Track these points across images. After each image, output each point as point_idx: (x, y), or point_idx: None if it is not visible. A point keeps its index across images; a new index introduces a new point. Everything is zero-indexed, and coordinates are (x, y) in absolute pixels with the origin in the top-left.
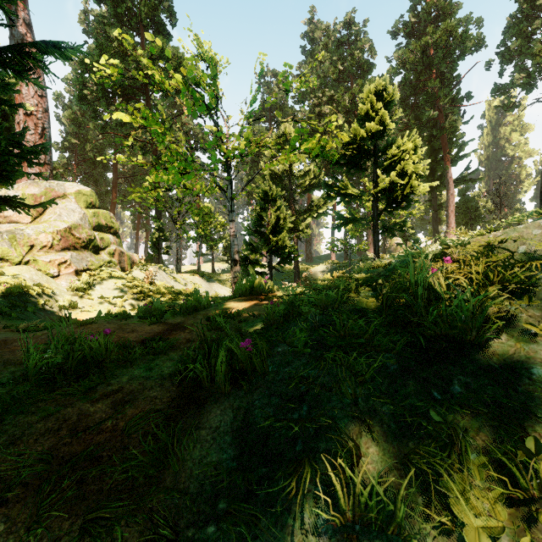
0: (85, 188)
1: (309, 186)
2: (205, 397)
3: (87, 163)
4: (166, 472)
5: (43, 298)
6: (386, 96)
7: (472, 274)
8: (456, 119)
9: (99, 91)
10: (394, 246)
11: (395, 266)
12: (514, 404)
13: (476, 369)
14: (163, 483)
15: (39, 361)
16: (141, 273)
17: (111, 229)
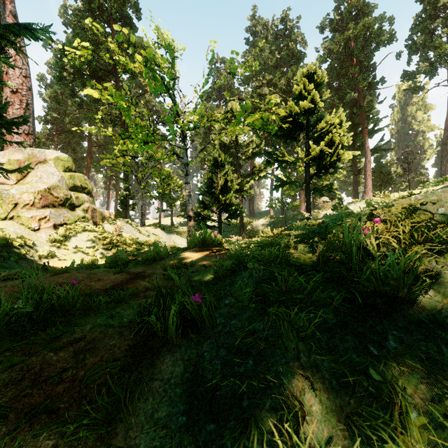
0: (63, 155)
1: (252, 154)
2: (159, 347)
3: (66, 134)
4: (119, 426)
5: (25, 249)
6: (316, 79)
7: (400, 234)
8: (373, 100)
9: (76, 73)
10: (321, 204)
11: (328, 224)
12: (447, 360)
13: (408, 324)
14: (116, 437)
15: (10, 311)
16: (110, 226)
17: (85, 190)
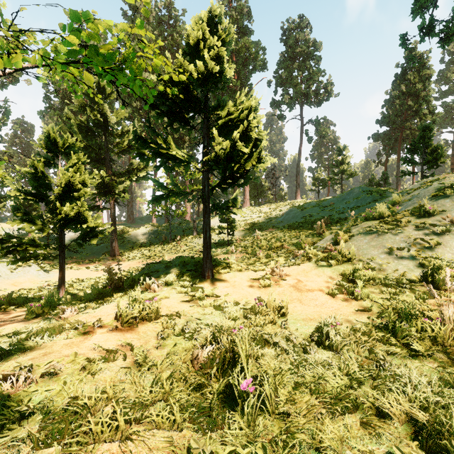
0: None
1: (128, 147)
2: None
3: None
4: None
5: None
6: (221, 34)
7: None
8: None
9: None
10: None
11: None
12: None
13: None
14: None
15: None
16: None
17: None
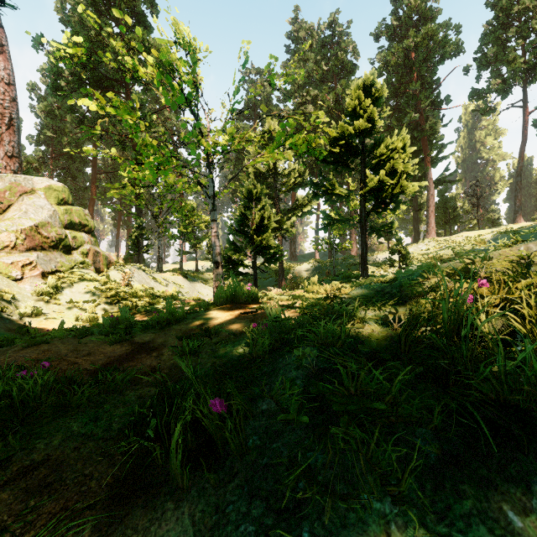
0: (57, 183)
1: (294, 185)
2: (158, 483)
3: (64, 158)
4: None
5: (1, 305)
6: (374, 92)
7: (524, 305)
8: (436, 122)
9: (75, 82)
10: (376, 245)
11: (403, 281)
12: None
13: None
14: None
15: None
16: (118, 273)
17: (85, 228)
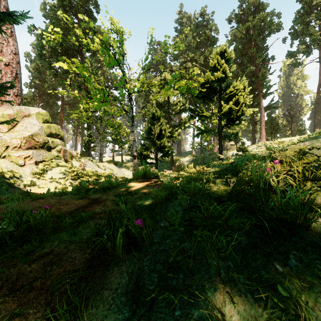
0: (43, 110)
1: (179, 110)
2: (109, 260)
3: (45, 95)
4: None
5: (14, 179)
6: (226, 56)
7: (295, 173)
8: (266, 72)
9: (52, 51)
10: (229, 146)
11: (238, 163)
12: None
13: (305, 245)
14: None
15: None
16: (77, 162)
17: (58, 136)
